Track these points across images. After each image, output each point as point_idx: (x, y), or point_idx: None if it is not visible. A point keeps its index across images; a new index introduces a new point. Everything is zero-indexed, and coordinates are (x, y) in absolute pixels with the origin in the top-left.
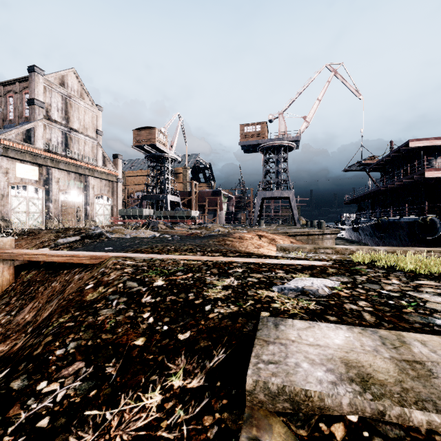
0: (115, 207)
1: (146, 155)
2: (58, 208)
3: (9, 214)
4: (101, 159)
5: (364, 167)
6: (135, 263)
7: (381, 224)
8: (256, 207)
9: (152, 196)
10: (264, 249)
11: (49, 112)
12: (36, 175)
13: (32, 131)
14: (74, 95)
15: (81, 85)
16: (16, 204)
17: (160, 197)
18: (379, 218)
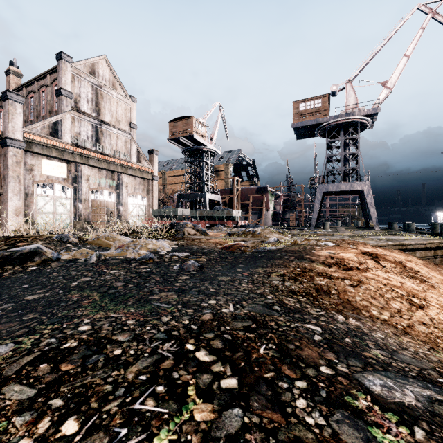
0: (150, 207)
1: (183, 149)
2: (88, 208)
3: (34, 215)
4: (135, 155)
5: None
6: None
7: None
8: (315, 205)
9: (189, 194)
10: (441, 312)
11: (78, 103)
12: (64, 172)
13: (59, 124)
14: (105, 85)
15: (113, 74)
16: (42, 205)
17: (197, 195)
18: None
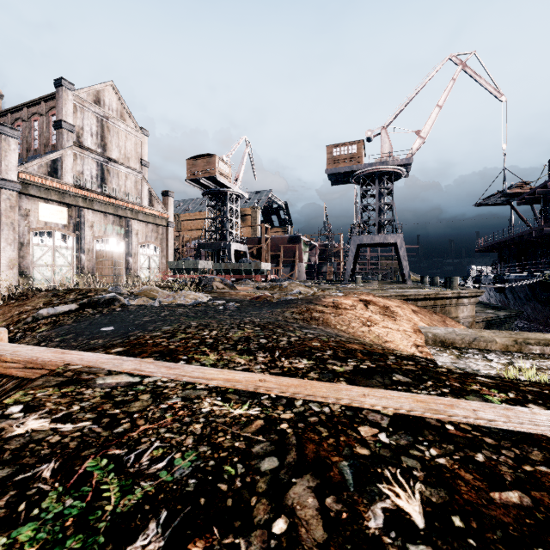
0: (165, 259)
1: (204, 191)
2: (92, 260)
3: (30, 268)
4: (147, 197)
5: (509, 198)
6: (45, 428)
7: (548, 283)
8: (349, 258)
9: (211, 243)
10: (379, 328)
11: (80, 138)
12: (65, 218)
13: (59, 162)
14: (112, 115)
15: (121, 103)
16: (38, 256)
17: (221, 245)
18: (547, 273)
